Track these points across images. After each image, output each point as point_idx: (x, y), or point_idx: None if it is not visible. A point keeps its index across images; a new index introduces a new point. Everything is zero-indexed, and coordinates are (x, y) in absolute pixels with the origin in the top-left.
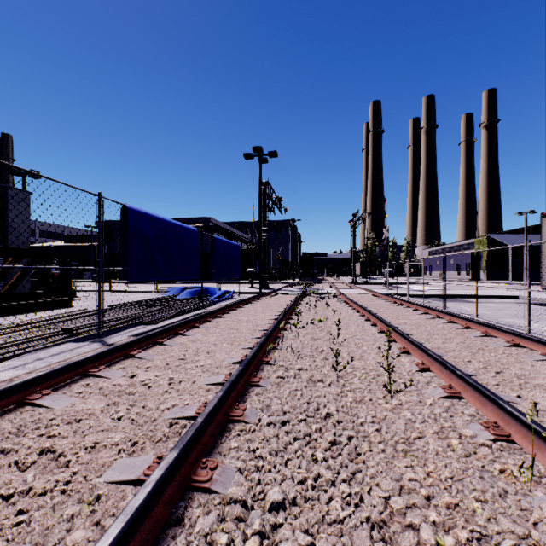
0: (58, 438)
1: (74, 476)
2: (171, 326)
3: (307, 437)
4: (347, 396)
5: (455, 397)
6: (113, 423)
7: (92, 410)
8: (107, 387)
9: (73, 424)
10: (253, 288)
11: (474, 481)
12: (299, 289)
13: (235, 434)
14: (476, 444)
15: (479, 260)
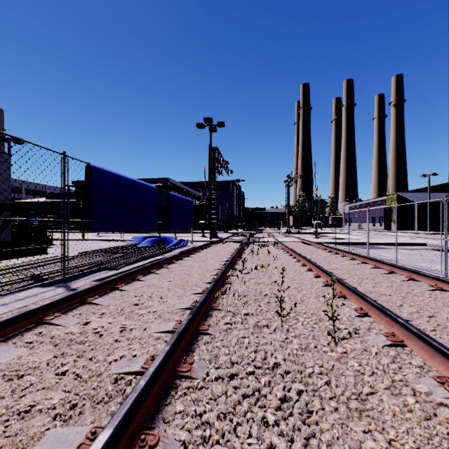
0: None
1: None
2: (128, 272)
3: (256, 394)
4: (292, 342)
5: (398, 345)
6: (56, 380)
7: (37, 364)
8: (59, 336)
9: (13, 381)
10: (204, 237)
11: None
12: (242, 238)
13: (182, 394)
14: (434, 404)
15: (390, 214)
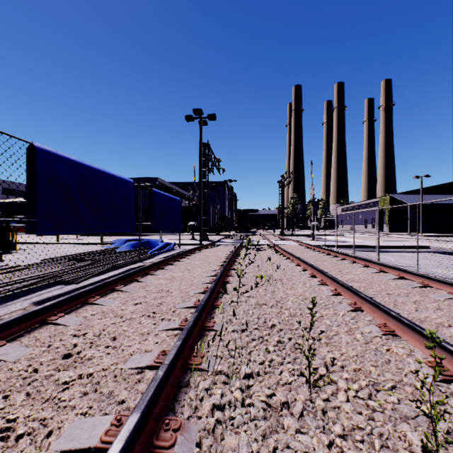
0: None
1: None
2: (76, 293)
3: None
4: None
5: None
6: None
7: None
8: None
9: None
10: (194, 240)
11: None
12: (235, 241)
13: None
14: None
15: (383, 216)
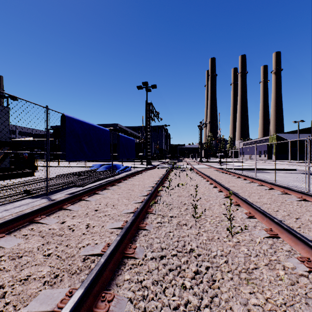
0: (2, 272)
1: (6, 307)
2: (91, 188)
3: (178, 268)
4: (203, 235)
5: (274, 237)
6: (44, 259)
7: (31, 249)
8: (45, 231)
9: (15, 260)
10: (142, 165)
11: (302, 307)
12: (169, 165)
13: (128, 268)
14: (297, 275)
15: (272, 148)
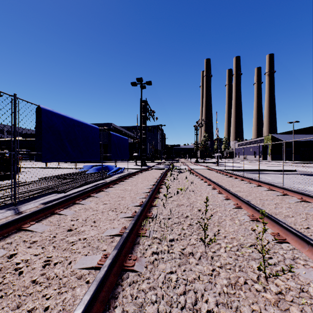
0: None
1: None
2: (69, 197)
3: None
4: (220, 276)
5: None
6: None
7: None
8: None
9: None
10: (137, 166)
11: None
12: (165, 166)
13: None
14: None
15: (267, 149)
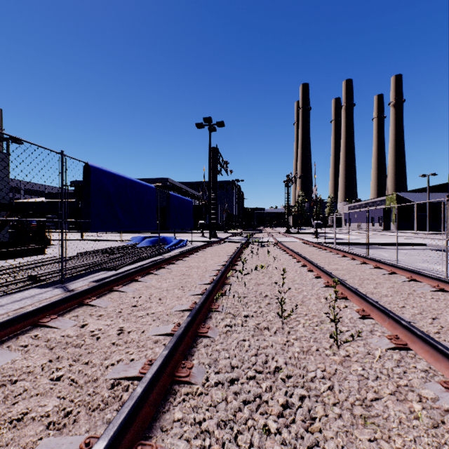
0: None
1: None
2: (127, 273)
3: (258, 400)
4: (294, 345)
5: (402, 348)
6: (50, 385)
7: (31, 368)
8: (55, 339)
9: (6, 387)
10: (204, 237)
11: None
12: (242, 238)
13: (180, 400)
14: (441, 410)
15: (390, 214)
